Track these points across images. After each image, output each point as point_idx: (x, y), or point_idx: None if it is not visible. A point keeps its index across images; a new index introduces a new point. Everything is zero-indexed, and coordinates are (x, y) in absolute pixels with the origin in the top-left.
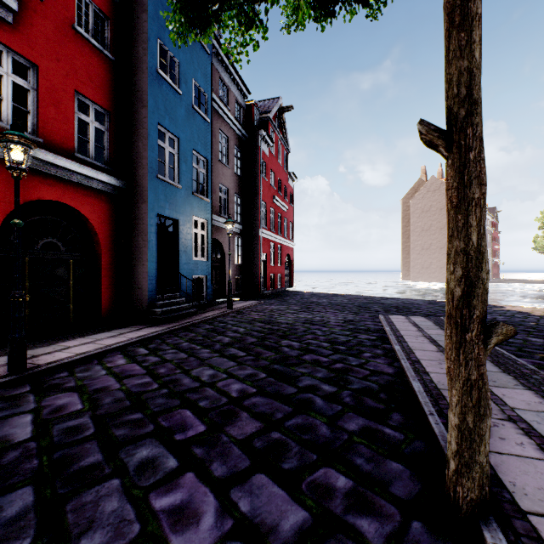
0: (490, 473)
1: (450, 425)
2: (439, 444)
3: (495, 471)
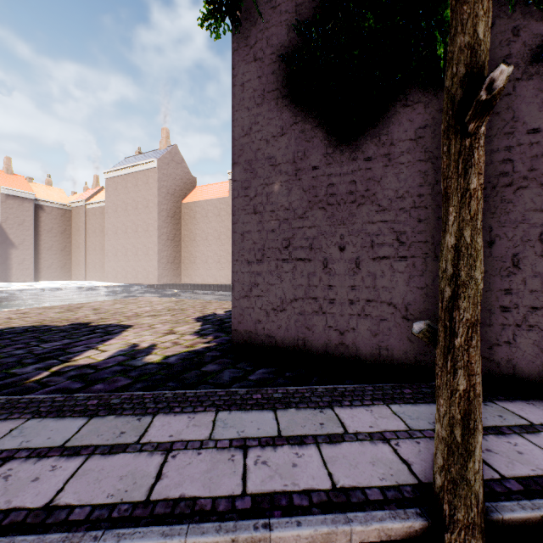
0: (381, 492)
1: (481, 448)
2: (350, 532)
3: (372, 486)
